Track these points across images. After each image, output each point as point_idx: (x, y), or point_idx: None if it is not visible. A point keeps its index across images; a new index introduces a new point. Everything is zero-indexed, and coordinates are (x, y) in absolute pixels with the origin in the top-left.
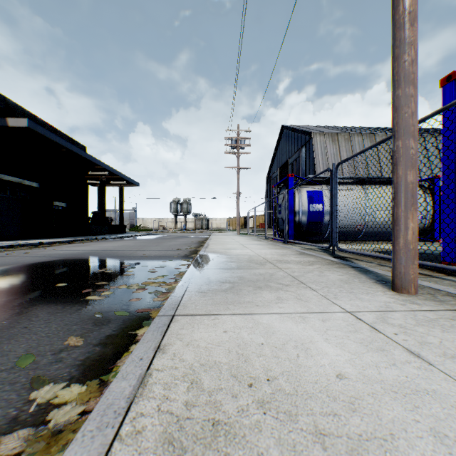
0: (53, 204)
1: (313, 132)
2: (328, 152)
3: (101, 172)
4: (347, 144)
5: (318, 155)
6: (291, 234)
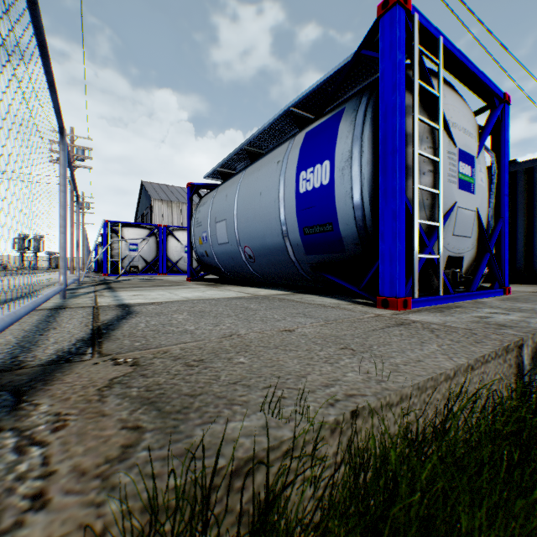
0: None
1: (154, 199)
2: (164, 214)
3: None
4: (178, 210)
5: (156, 216)
6: (96, 269)
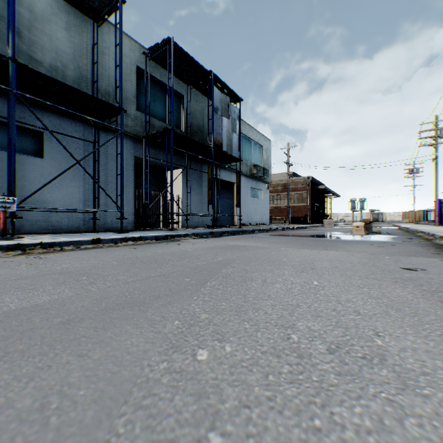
0: (320, 211)
1: None
2: None
3: (327, 194)
4: None
5: None
6: (438, 222)
